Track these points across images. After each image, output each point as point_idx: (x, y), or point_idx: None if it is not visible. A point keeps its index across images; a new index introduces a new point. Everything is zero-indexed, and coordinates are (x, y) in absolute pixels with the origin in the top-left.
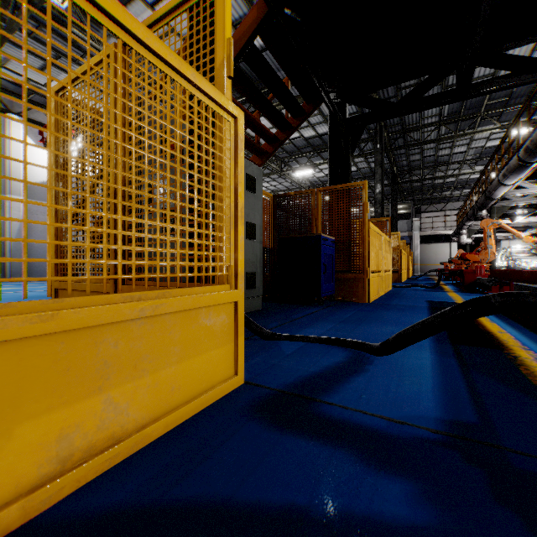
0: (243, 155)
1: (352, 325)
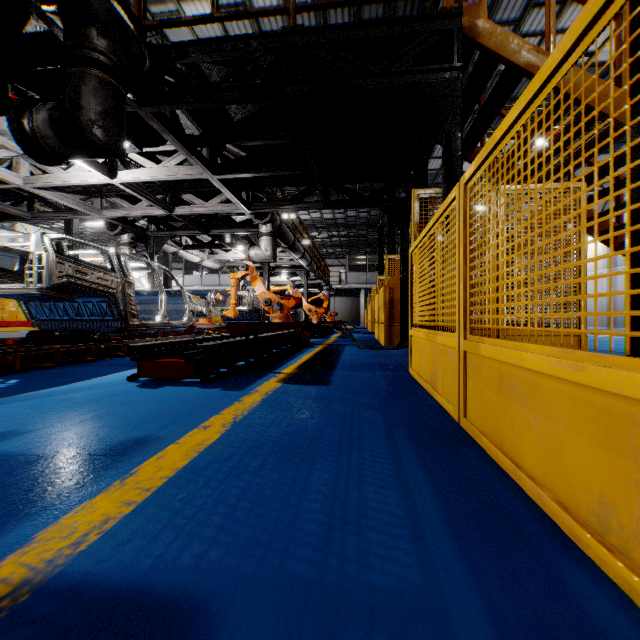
0: (383, 295)
1: (382, 353)
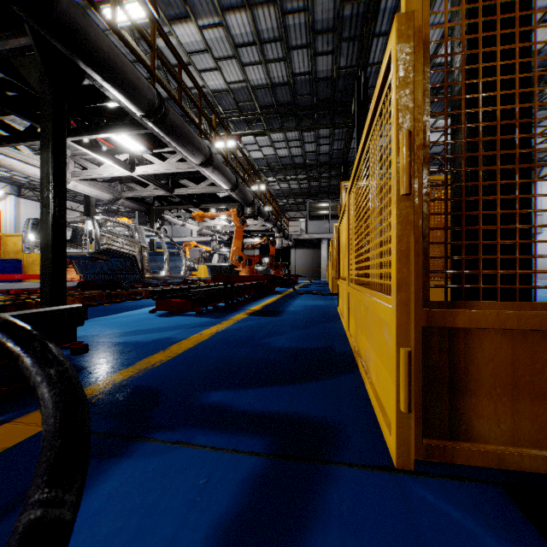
0: (395, 90)
1: None
